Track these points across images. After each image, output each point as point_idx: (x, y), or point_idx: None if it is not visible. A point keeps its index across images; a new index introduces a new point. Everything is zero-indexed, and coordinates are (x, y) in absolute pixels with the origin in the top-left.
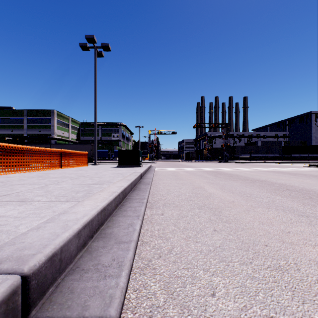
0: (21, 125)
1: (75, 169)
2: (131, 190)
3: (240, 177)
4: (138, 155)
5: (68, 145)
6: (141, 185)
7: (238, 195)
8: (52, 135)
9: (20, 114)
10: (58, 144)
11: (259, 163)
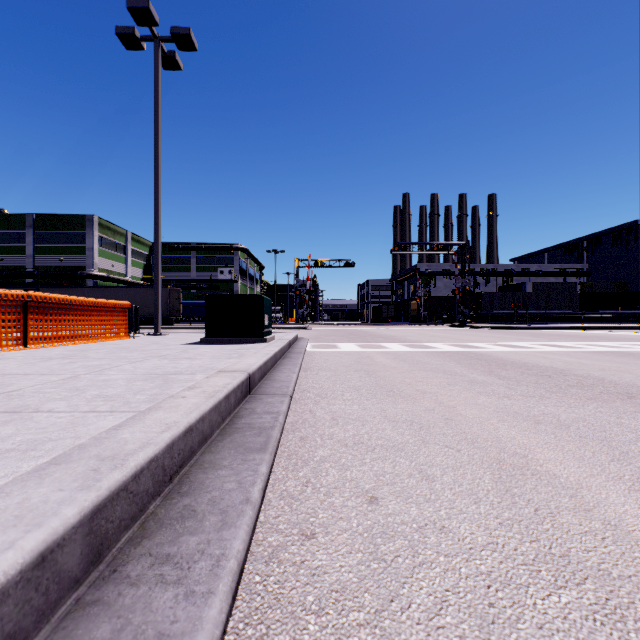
0: (22, 247)
1: (66, 350)
2: (101, 562)
3: (579, 378)
4: (261, 309)
5: (117, 289)
6: (223, 452)
7: None
8: (88, 270)
9: (18, 224)
10: (94, 288)
11: (539, 330)
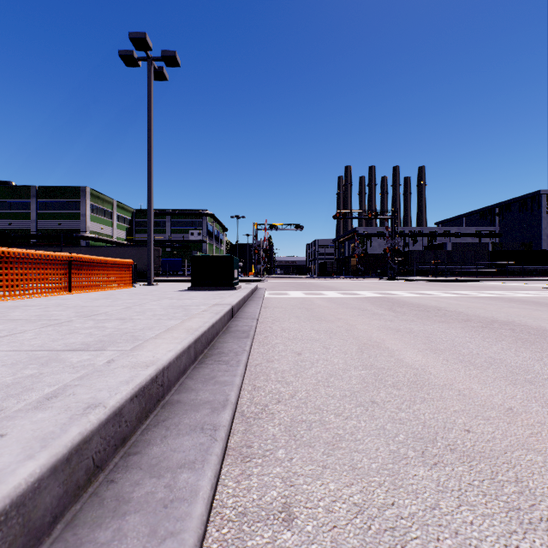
0: (27, 214)
1: (99, 294)
2: (196, 360)
3: (446, 312)
4: (232, 266)
5: (109, 249)
6: (228, 338)
7: (498, 376)
8: (82, 232)
9: (24, 194)
10: (90, 248)
11: (453, 282)
